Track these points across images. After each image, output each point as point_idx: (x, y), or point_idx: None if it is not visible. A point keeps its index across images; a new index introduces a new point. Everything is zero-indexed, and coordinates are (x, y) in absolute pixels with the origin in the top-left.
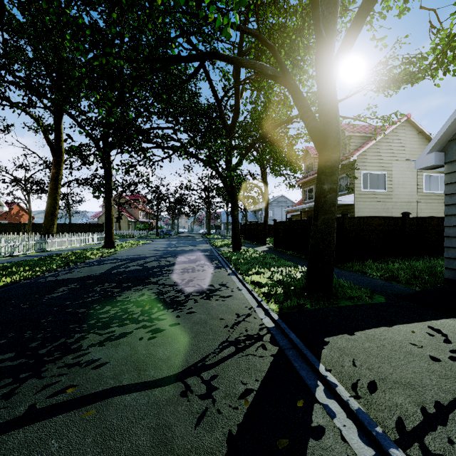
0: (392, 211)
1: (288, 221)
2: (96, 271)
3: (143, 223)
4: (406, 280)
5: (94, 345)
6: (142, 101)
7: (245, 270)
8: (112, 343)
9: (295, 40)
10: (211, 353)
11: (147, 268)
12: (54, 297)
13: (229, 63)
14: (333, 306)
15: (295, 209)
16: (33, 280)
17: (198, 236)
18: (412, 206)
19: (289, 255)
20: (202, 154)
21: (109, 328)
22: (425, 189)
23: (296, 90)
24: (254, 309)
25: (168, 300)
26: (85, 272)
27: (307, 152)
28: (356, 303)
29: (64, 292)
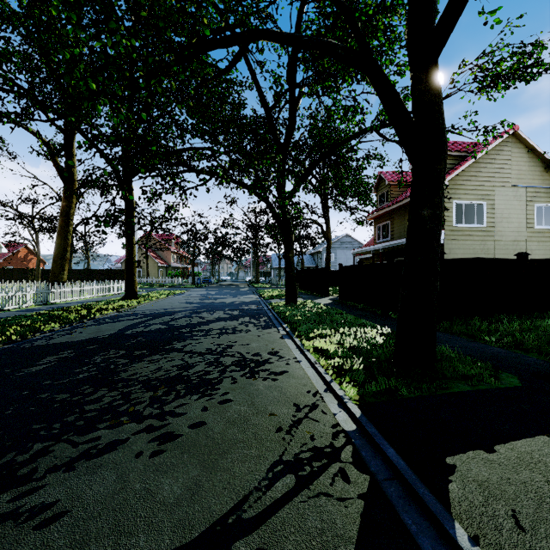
0: (493, 252)
1: (359, 265)
2: (105, 331)
3: (177, 269)
4: (537, 348)
5: (57, 468)
6: (174, 117)
7: (304, 331)
8: (89, 465)
9: (372, 19)
10: (253, 491)
11: (172, 328)
12: (32, 372)
13: (282, 43)
14: (442, 393)
15: (365, 250)
16: (16, 344)
17: (243, 284)
18: (520, 246)
19: (361, 310)
20: (247, 176)
21: (92, 432)
22: (536, 223)
23: (380, 74)
24: (321, 396)
25: (194, 378)
26: (89, 333)
27: (380, 178)
28: (477, 388)
29: (49, 364)
